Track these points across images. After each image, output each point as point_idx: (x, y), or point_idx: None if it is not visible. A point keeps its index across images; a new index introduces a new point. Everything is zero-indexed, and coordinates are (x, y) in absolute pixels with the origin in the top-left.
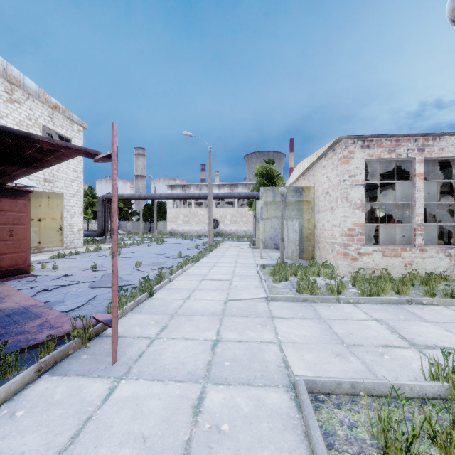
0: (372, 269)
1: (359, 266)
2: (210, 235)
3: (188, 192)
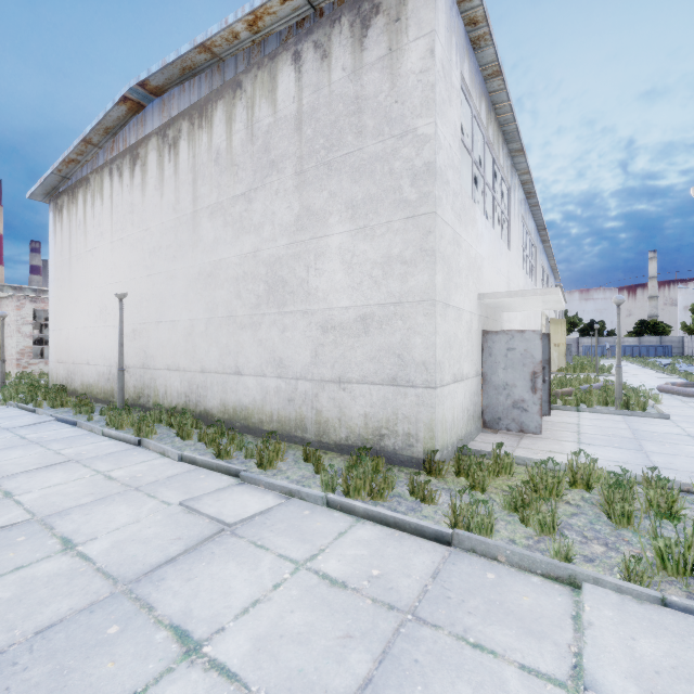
0: (39, 372)
1: (29, 371)
2: None
3: None
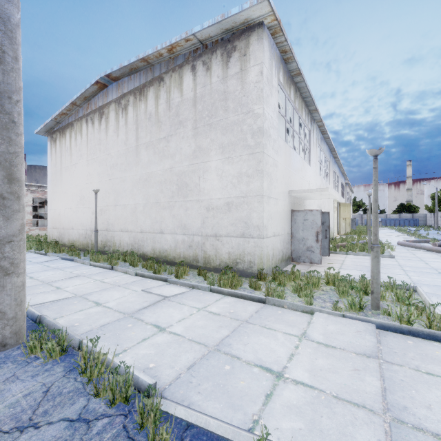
0: (35, 235)
1: (30, 234)
2: None
3: None
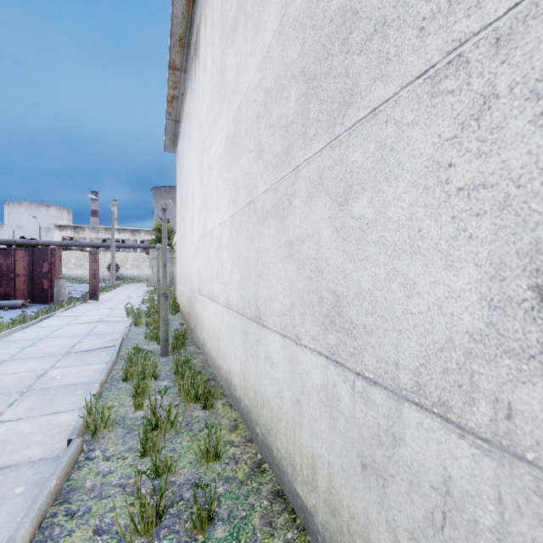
0: None
1: None
2: (113, 278)
3: (82, 234)
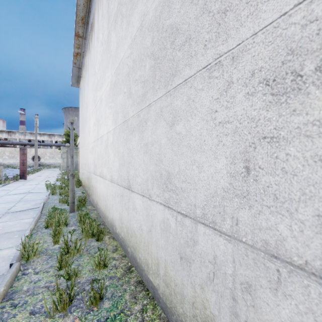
0: None
1: None
2: (36, 165)
3: (14, 136)
